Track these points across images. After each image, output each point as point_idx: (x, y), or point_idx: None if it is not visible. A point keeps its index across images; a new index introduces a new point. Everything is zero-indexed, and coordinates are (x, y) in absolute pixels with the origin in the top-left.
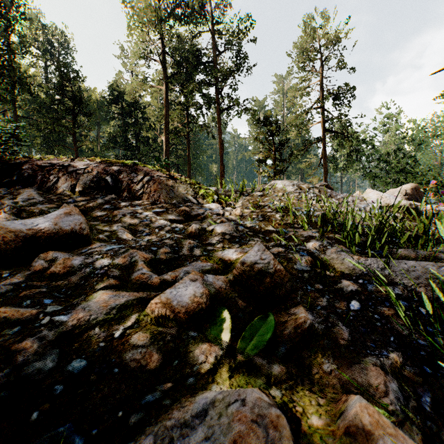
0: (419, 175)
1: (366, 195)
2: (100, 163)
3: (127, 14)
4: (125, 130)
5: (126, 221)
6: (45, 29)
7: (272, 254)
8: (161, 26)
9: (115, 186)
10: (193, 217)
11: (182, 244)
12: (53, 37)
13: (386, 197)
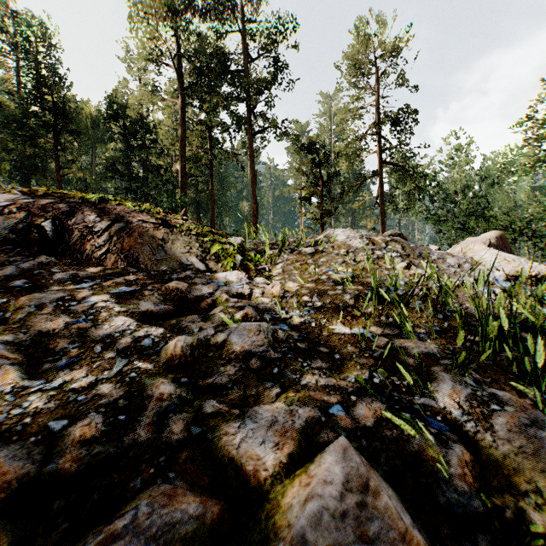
0: (495, 219)
1: (477, 255)
2: (42, 197)
3: (128, 1)
4: (129, 156)
5: (33, 325)
6: (18, 17)
7: (366, 436)
8: (174, 19)
9: (58, 238)
10: (193, 302)
11: (143, 397)
12: (30, 28)
13: (514, 260)
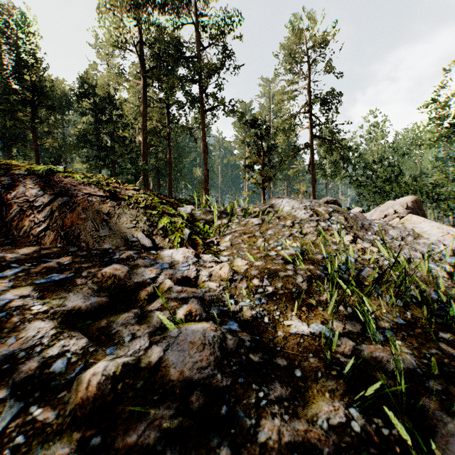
0: (407, 184)
1: (417, 227)
2: None
3: None
4: (98, 128)
5: None
6: (1, 7)
7: None
8: (137, 11)
9: None
10: (133, 289)
11: None
12: (11, 17)
13: None
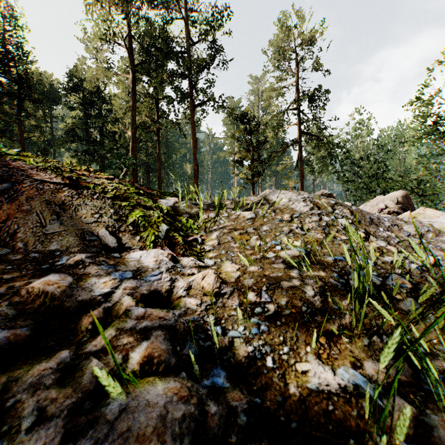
0: (393, 180)
1: (436, 222)
2: None
3: None
4: (87, 123)
5: None
6: None
7: None
8: (125, 4)
9: None
10: (74, 313)
11: None
12: None
13: None
